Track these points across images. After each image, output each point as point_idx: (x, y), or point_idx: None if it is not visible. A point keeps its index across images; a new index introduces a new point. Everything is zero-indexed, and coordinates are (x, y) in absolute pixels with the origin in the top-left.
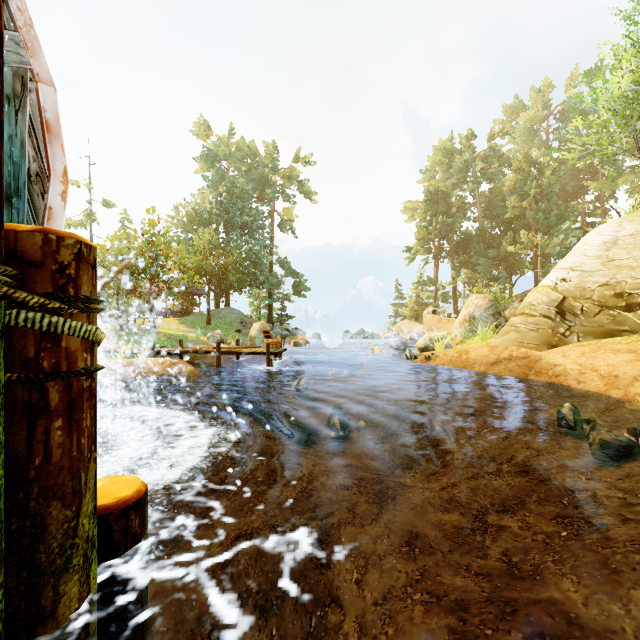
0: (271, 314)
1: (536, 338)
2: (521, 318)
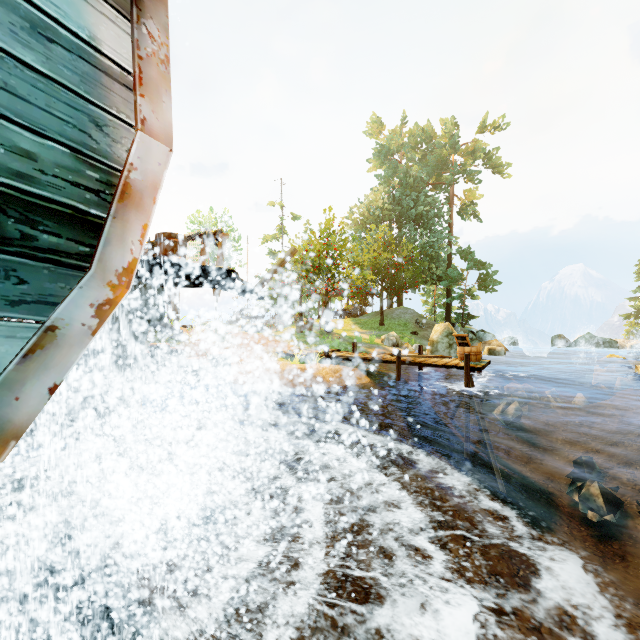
0: (449, 314)
1: None
2: None
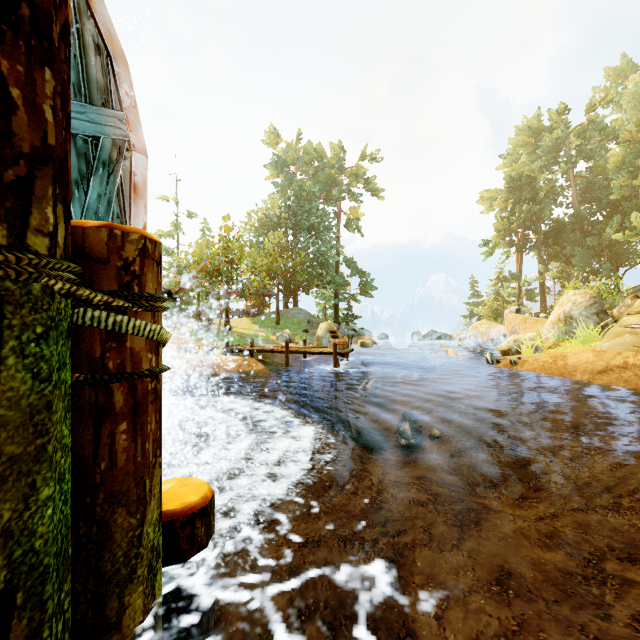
0: (337, 314)
1: None
2: (639, 317)
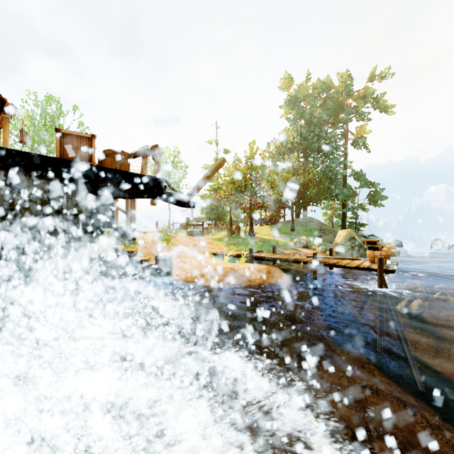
0: (344, 222)
1: None
2: None
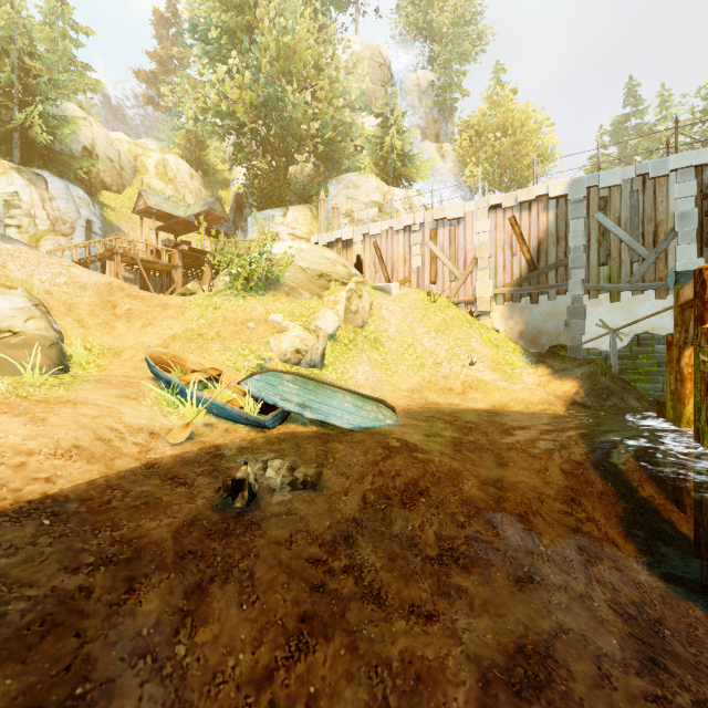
0: None
1: None
2: None
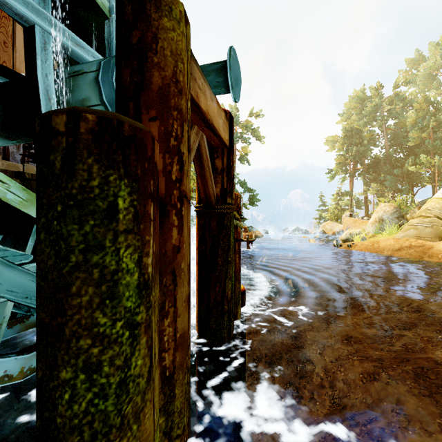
0: None
1: (430, 233)
2: (418, 220)
